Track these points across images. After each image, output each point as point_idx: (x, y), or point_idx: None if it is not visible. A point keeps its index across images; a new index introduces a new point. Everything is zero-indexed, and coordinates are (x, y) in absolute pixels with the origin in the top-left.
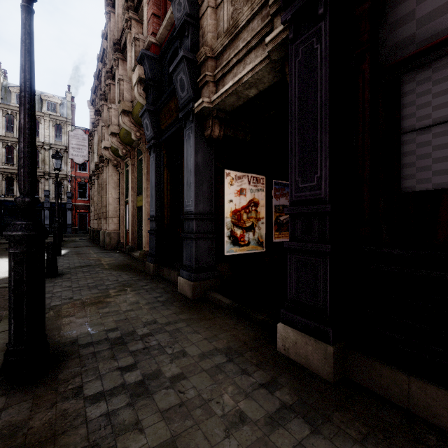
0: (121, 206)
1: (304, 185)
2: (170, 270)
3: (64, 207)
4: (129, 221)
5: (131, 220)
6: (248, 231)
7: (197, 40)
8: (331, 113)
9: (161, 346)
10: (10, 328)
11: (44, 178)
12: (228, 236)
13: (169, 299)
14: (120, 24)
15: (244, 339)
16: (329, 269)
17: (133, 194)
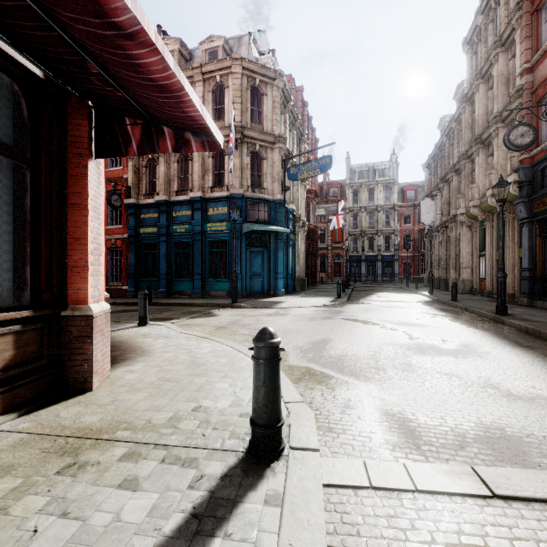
0: (474, 259)
1: None
2: (543, 302)
3: (391, 259)
4: (487, 271)
5: (490, 270)
6: None
7: None
8: None
9: None
10: (497, 301)
11: (377, 235)
12: None
13: None
14: (480, 121)
15: None
16: None
17: (491, 250)
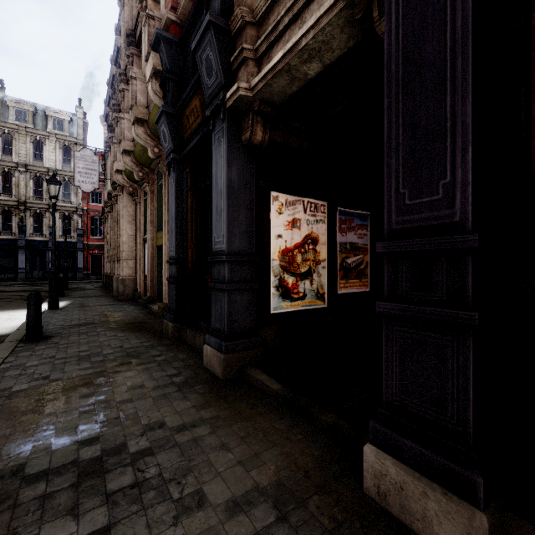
0: (138, 246)
1: (415, 201)
2: (194, 333)
3: (73, 247)
4: (148, 264)
5: (150, 263)
6: (304, 279)
7: (231, 2)
8: (474, 62)
9: (163, 479)
10: None
11: (49, 211)
12: (276, 287)
13: (188, 380)
14: (135, 10)
15: (305, 464)
16: (472, 358)
17: (152, 230)
